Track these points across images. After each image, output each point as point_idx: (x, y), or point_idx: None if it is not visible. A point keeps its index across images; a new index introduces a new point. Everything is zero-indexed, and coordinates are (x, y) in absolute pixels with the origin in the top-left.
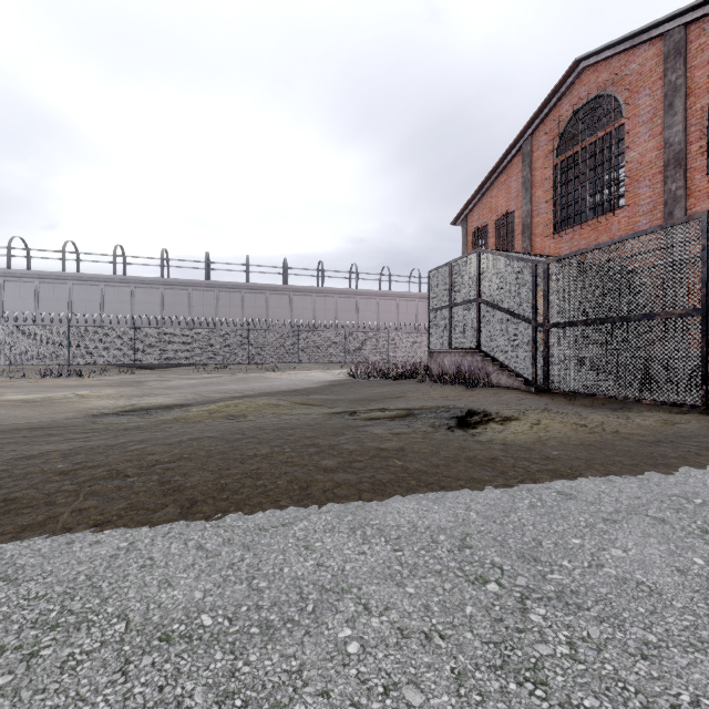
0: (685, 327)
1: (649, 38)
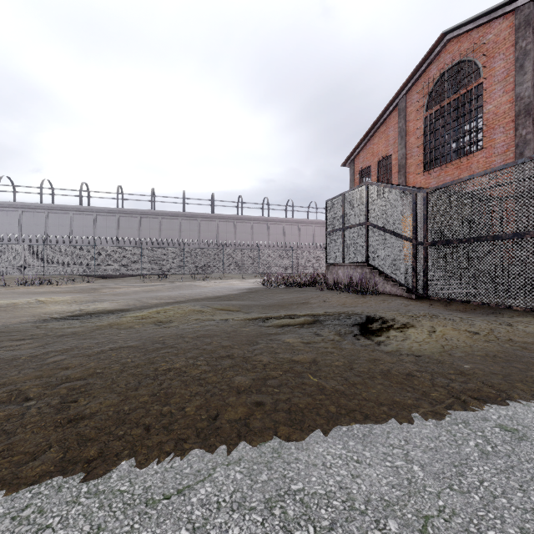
0: None
1: (503, 13)
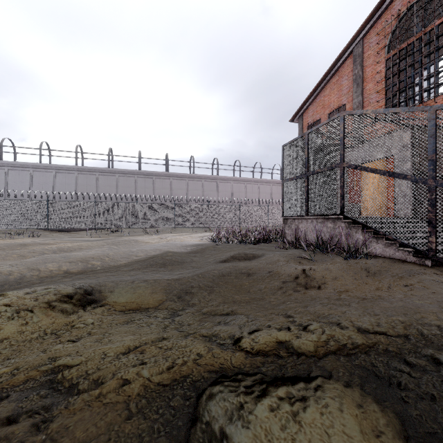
0: None
1: None
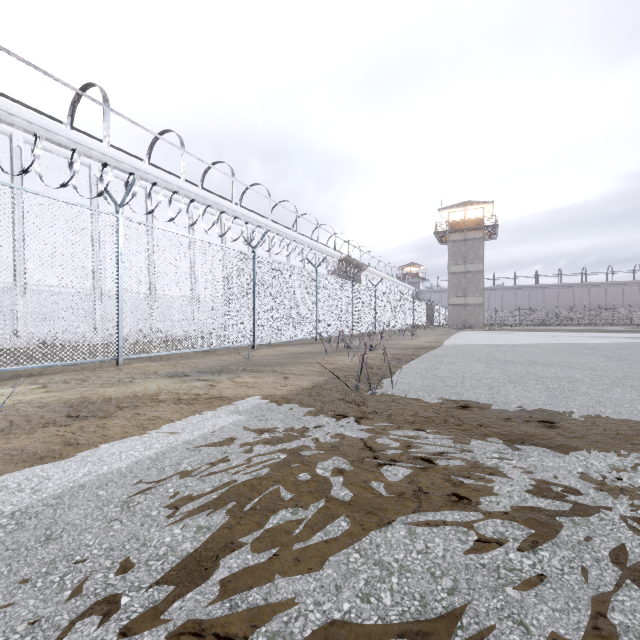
0: None
1: None
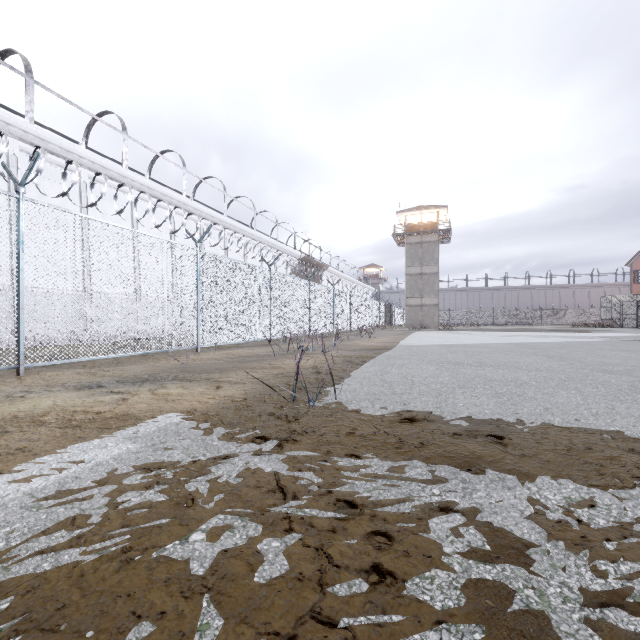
0: (635, 316)
1: None
